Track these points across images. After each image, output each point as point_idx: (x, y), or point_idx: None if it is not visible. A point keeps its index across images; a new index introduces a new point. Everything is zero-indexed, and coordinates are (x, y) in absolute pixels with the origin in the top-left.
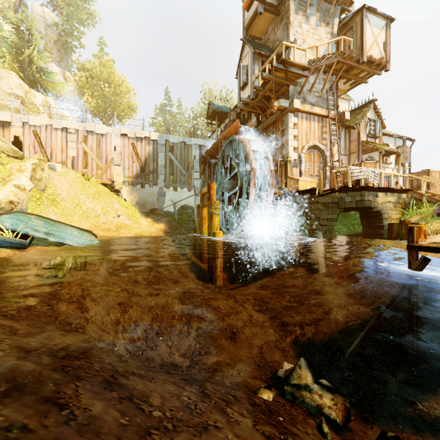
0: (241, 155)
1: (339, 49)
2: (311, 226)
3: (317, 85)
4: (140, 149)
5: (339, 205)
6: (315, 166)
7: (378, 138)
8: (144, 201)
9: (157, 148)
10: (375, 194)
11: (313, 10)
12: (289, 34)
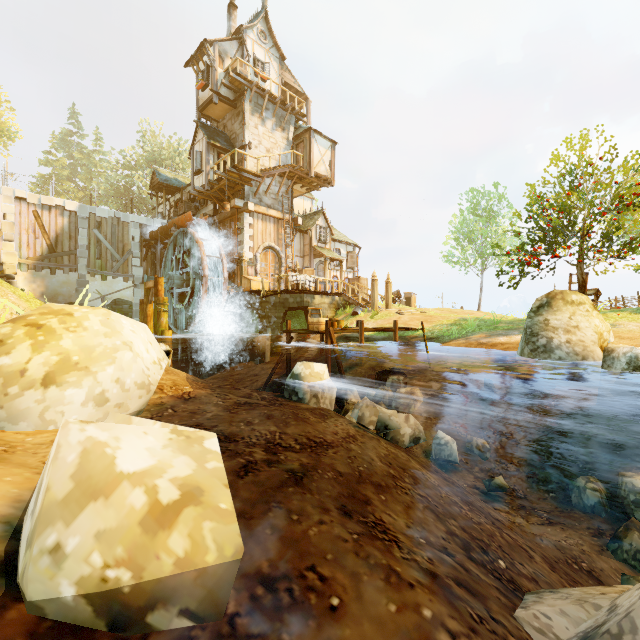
0: (194, 251)
1: (294, 156)
2: (262, 323)
3: (273, 187)
4: (48, 221)
5: (284, 305)
6: (271, 266)
7: (328, 244)
8: (55, 292)
9: (76, 222)
10: (312, 296)
11: (269, 114)
12: (245, 135)
